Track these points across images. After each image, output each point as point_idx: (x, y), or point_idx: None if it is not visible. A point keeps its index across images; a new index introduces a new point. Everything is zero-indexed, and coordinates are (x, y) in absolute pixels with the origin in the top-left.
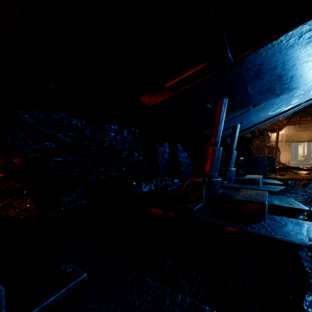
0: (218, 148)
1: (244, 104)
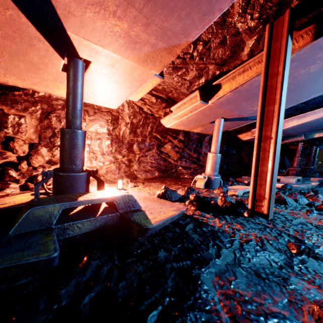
0: (312, 159)
1: (320, 145)
